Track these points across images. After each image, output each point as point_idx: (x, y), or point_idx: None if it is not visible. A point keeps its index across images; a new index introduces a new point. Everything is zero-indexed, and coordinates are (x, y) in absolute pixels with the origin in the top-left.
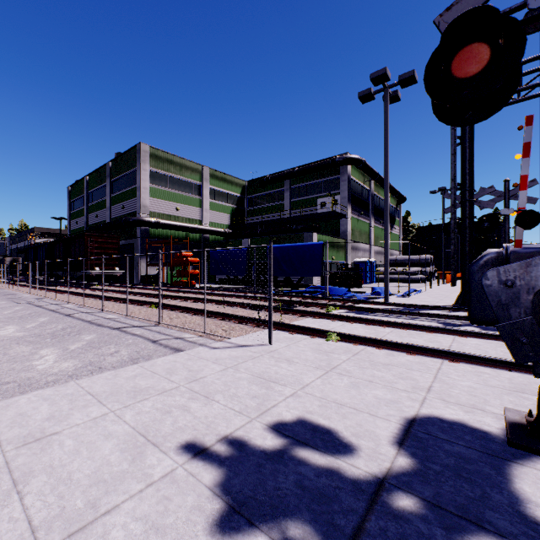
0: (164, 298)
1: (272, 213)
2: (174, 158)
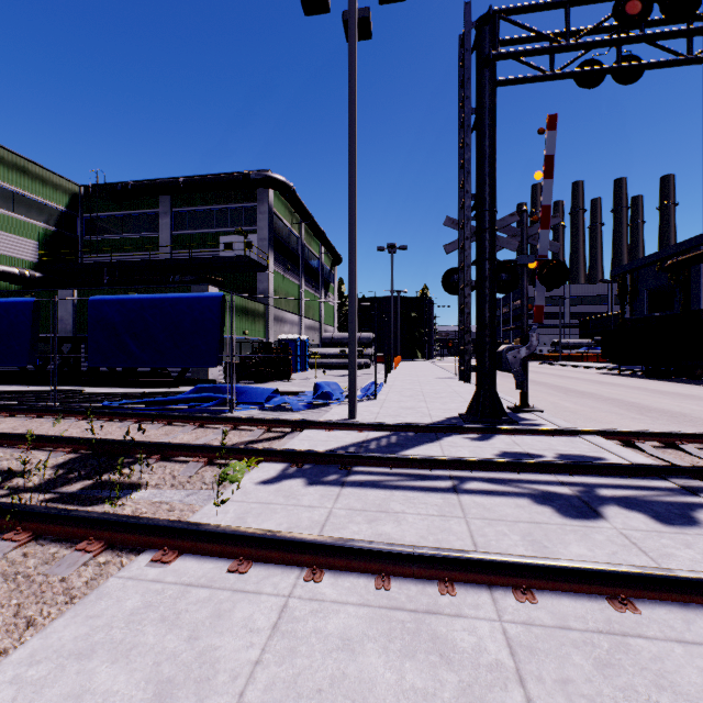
0: None
1: (137, 252)
2: None
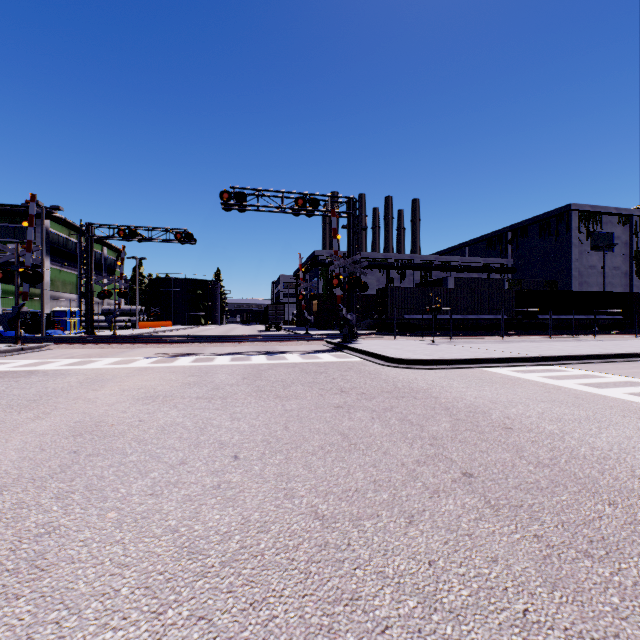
0: None
1: None
2: None
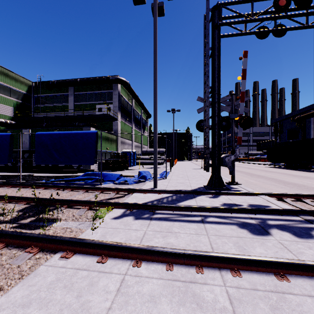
0: None
1: (58, 112)
2: None
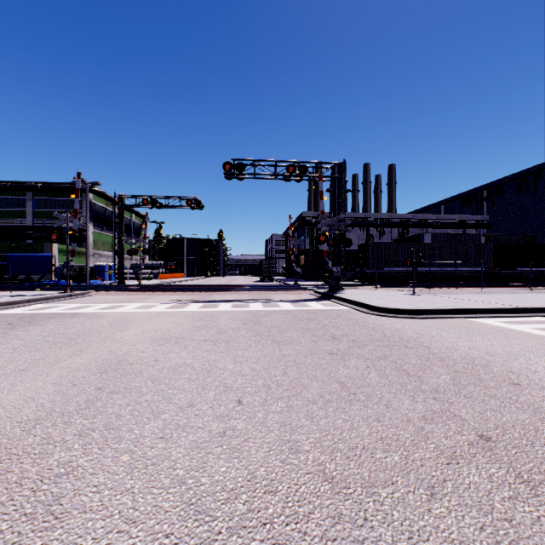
0: None
1: (12, 218)
2: None
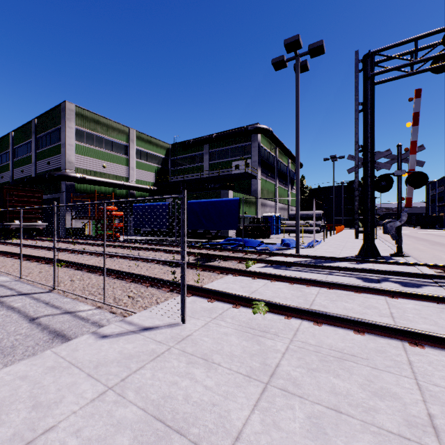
0: (78, 253)
1: (193, 173)
2: (100, 118)
